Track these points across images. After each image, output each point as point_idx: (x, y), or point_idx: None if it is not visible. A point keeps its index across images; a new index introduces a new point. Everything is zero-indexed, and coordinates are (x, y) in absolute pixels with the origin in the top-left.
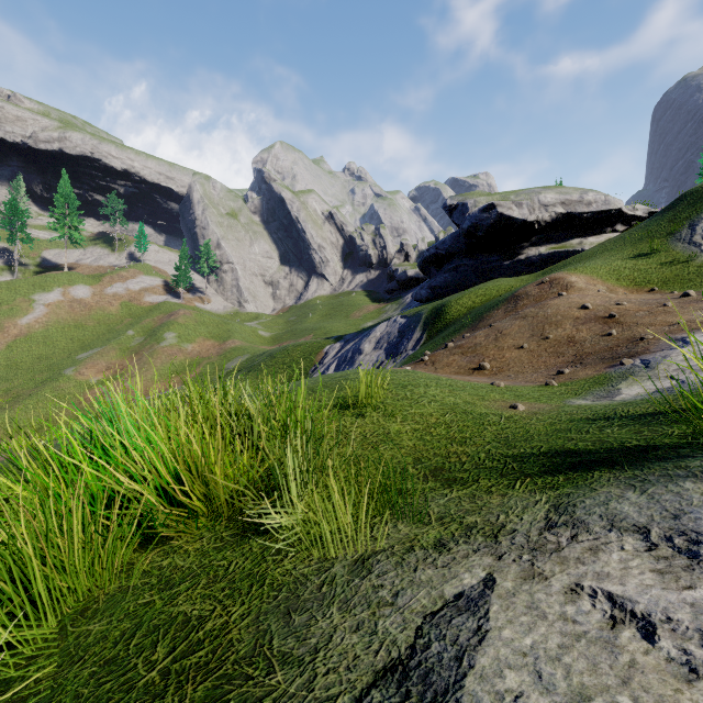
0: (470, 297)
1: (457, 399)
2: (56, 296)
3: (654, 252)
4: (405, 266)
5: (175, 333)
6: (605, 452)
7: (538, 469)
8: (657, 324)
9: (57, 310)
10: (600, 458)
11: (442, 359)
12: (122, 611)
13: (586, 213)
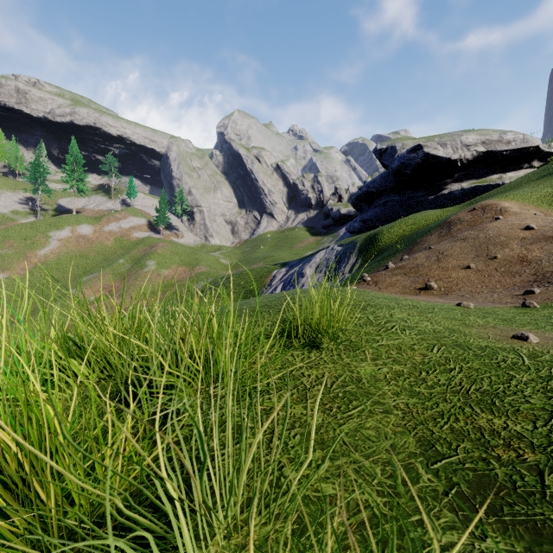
0: (401, 226)
1: (434, 324)
2: (66, 233)
3: None
4: (339, 206)
5: (155, 261)
6: None
7: None
8: None
9: (67, 244)
10: None
11: (384, 279)
12: None
13: (505, 151)
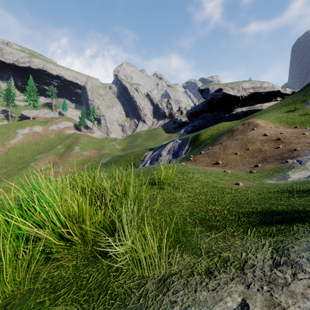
0: (211, 130)
1: (208, 179)
2: (27, 130)
3: (296, 109)
4: (181, 117)
5: (79, 147)
6: (295, 212)
7: (259, 222)
8: (301, 143)
9: (27, 137)
10: (293, 217)
11: (199, 159)
12: (27, 307)
13: (263, 92)
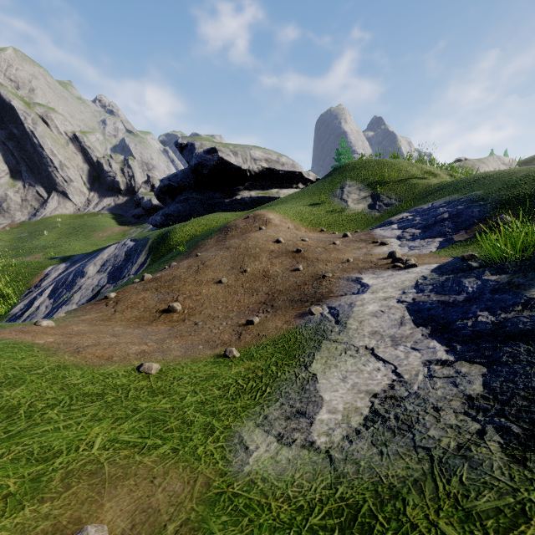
0: (193, 225)
1: None
2: None
3: (322, 202)
4: (151, 195)
5: None
6: None
7: None
8: (332, 261)
9: None
10: None
11: (129, 297)
12: None
13: (281, 171)
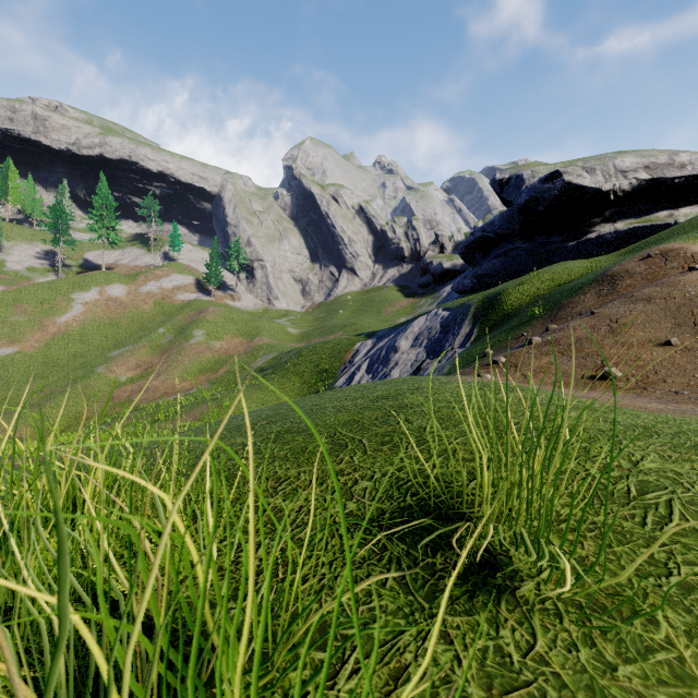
0: (533, 282)
1: None
2: (93, 294)
3: None
4: (441, 258)
5: (203, 330)
6: None
7: None
8: None
9: (94, 308)
10: None
11: (529, 361)
12: None
13: (678, 178)
